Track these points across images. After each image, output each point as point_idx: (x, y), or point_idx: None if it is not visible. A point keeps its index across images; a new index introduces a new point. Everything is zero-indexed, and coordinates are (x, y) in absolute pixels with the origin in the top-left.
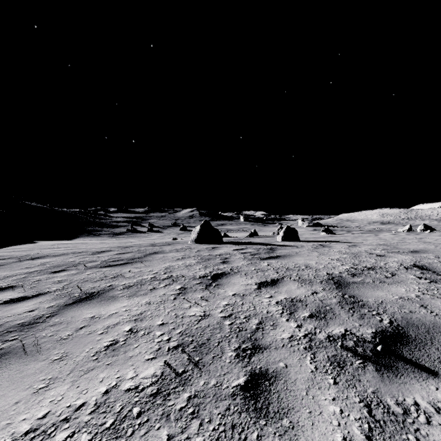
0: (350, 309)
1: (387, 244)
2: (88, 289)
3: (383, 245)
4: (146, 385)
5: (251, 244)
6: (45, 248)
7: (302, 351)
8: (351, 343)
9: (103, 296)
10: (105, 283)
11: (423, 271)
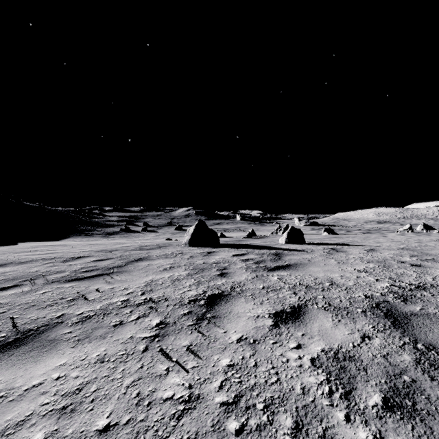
0: None
1: (410, 248)
2: (25, 323)
3: (406, 250)
4: None
5: (251, 247)
6: (20, 251)
7: None
8: None
9: (39, 339)
10: (56, 311)
11: None
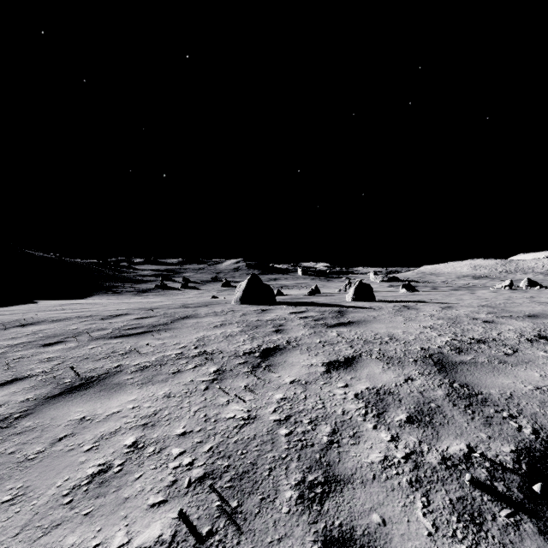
0: (467, 408)
1: (492, 305)
2: (86, 372)
3: (487, 307)
4: None
5: (312, 305)
6: (45, 310)
7: (407, 488)
8: (482, 473)
9: (104, 383)
10: (112, 362)
11: None
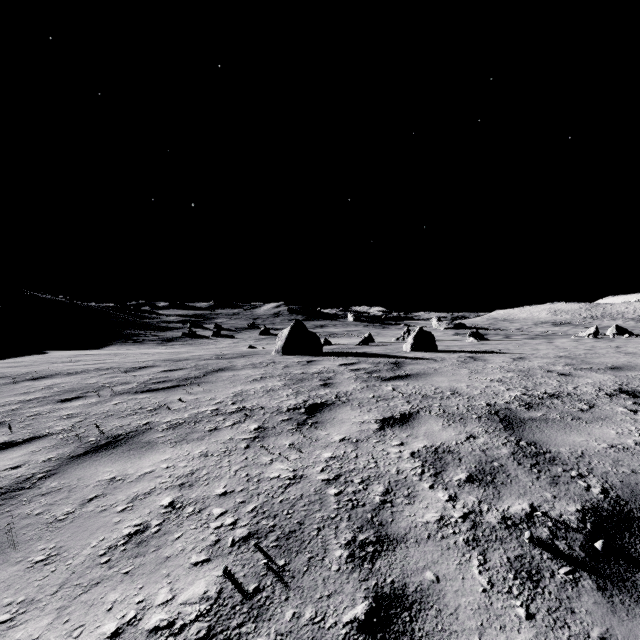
0: (533, 467)
1: (571, 356)
2: (112, 430)
3: (565, 358)
4: (189, 619)
5: (365, 356)
6: (58, 362)
7: (463, 547)
8: (544, 532)
9: (133, 442)
10: (140, 419)
11: (637, 401)
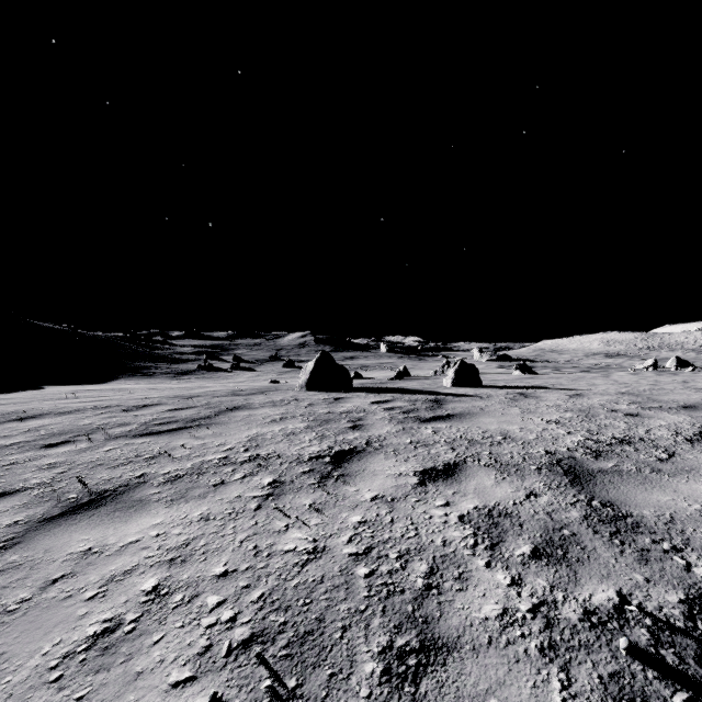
0: (613, 537)
1: (634, 392)
2: (98, 484)
3: (628, 395)
4: None
5: (400, 392)
6: (53, 398)
7: (537, 658)
8: (642, 634)
9: (121, 500)
10: (133, 470)
11: None
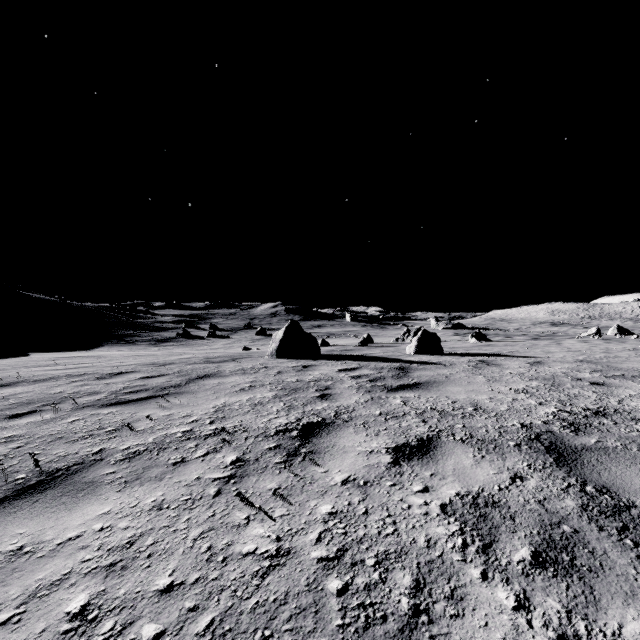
0: (622, 535)
1: (592, 360)
2: (51, 461)
3: (587, 362)
4: None
5: (366, 359)
6: (34, 365)
7: None
8: None
9: (71, 481)
10: (92, 445)
11: None
